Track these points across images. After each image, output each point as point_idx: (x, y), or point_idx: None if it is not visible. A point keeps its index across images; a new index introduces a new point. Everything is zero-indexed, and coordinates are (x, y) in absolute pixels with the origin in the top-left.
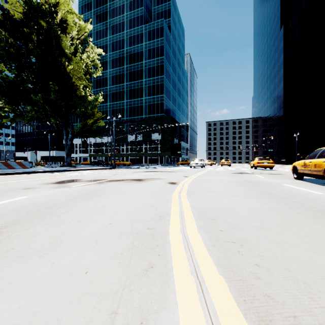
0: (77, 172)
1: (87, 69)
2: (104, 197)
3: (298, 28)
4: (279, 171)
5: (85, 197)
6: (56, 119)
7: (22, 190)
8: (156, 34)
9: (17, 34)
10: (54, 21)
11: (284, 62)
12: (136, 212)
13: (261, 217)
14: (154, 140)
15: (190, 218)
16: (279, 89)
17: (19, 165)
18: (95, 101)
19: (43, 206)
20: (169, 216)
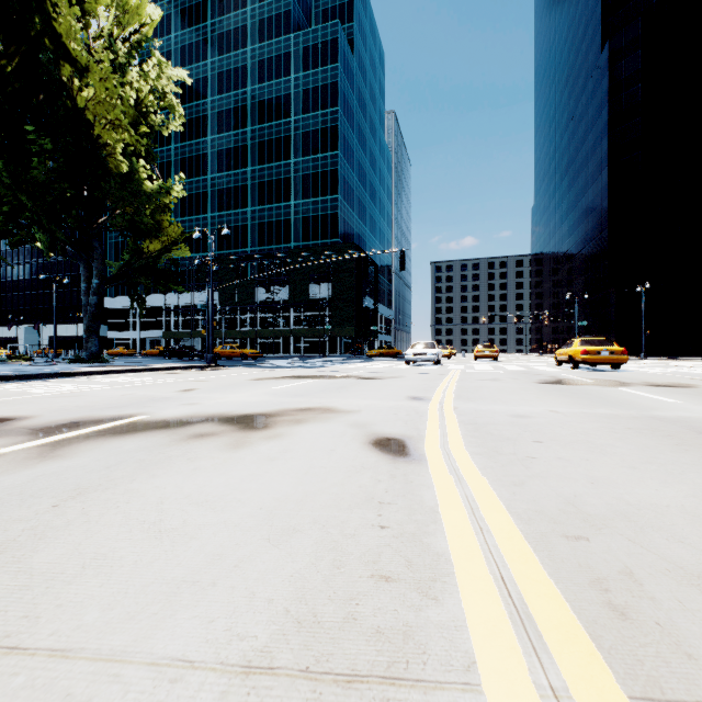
0: (81, 382)
1: (145, 113)
2: None
3: (643, 48)
4: (654, 376)
5: None
6: (50, 235)
7: None
8: (321, 55)
9: None
10: None
11: (609, 126)
12: None
13: None
14: (317, 301)
15: None
16: (597, 186)
17: None
18: (164, 194)
19: None
20: None
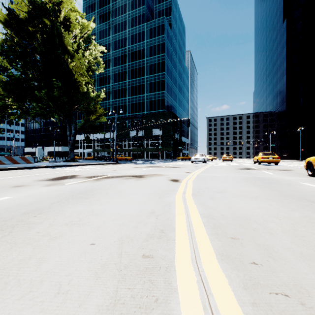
0: (78, 168)
1: (90, 66)
2: (97, 198)
3: (302, 20)
4: (286, 167)
5: (74, 199)
6: (59, 115)
7: (10, 188)
8: (157, 31)
9: (22, 33)
10: (57, 19)
11: (286, 56)
12: (131, 222)
13: (303, 235)
14: (155, 136)
15: (202, 235)
16: (281, 83)
17: (23, 160)
18: (97, 97)
19: (20, 211)
20: (174, 231)
